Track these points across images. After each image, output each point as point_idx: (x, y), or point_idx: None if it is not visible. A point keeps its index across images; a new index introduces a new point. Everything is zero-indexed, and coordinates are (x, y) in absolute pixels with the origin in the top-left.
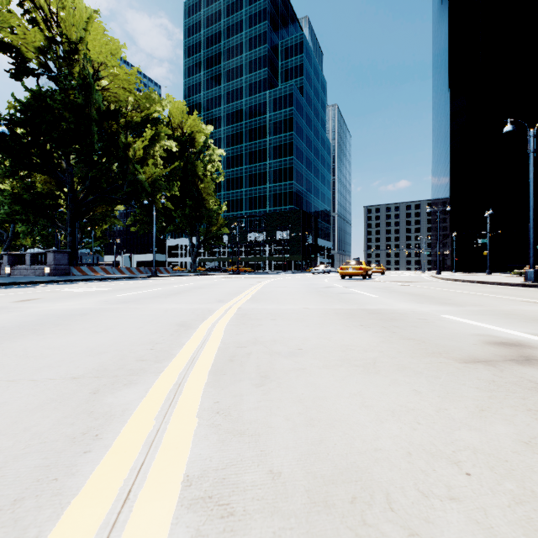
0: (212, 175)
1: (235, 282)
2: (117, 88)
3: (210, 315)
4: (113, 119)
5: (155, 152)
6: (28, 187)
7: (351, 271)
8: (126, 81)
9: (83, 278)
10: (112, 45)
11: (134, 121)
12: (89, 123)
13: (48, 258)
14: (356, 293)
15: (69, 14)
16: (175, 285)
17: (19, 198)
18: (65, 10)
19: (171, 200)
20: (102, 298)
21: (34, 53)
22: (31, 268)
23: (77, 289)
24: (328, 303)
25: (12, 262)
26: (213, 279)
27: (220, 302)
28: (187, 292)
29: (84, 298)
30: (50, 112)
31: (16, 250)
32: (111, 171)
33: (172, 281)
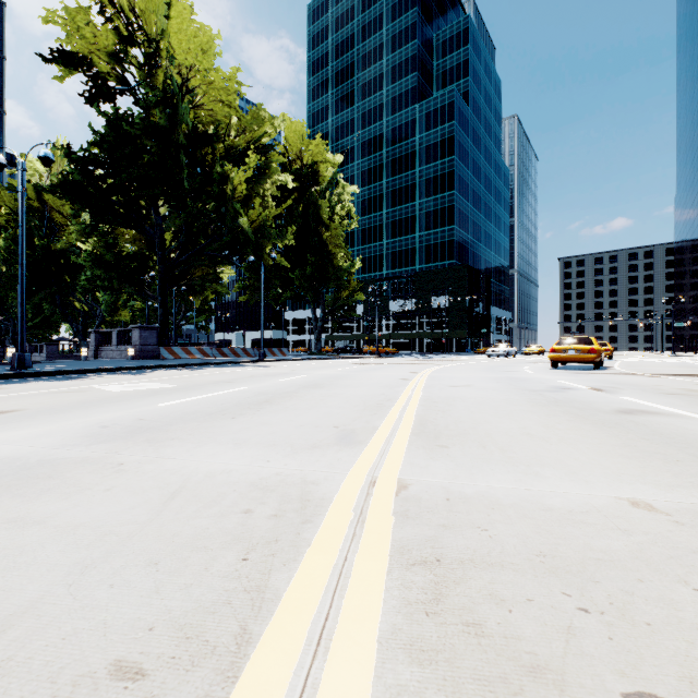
0: (341, 221)
1: (375, 372)
2: (212, 102)
3: (292, 563)
4: (207, 144)
5: (266, 191)
6: (108, 245)
7: (573, 356)
8: (223, 90)
9: (162, 364)
10: (201, 35)
11: (236, 147)
12: (177, 153)
13: (133, 336)
14: (668, 414)
15: (149, 4)
16: (278, 378)
17: (100, 260)
18: (145, 0)
19: (287, 258)
20: (114, 415)
21: (108, 63)
22: (117, 349)
23: (122, 386)
24: (669, 464)
25: (99, 342)
26: (341, 366)
27: (345, 442)
28: (288, 397)
29: (88, 411)
30: (130, 143)
31: (114, 327)
32: (204, 216)
33: (281, 369)
